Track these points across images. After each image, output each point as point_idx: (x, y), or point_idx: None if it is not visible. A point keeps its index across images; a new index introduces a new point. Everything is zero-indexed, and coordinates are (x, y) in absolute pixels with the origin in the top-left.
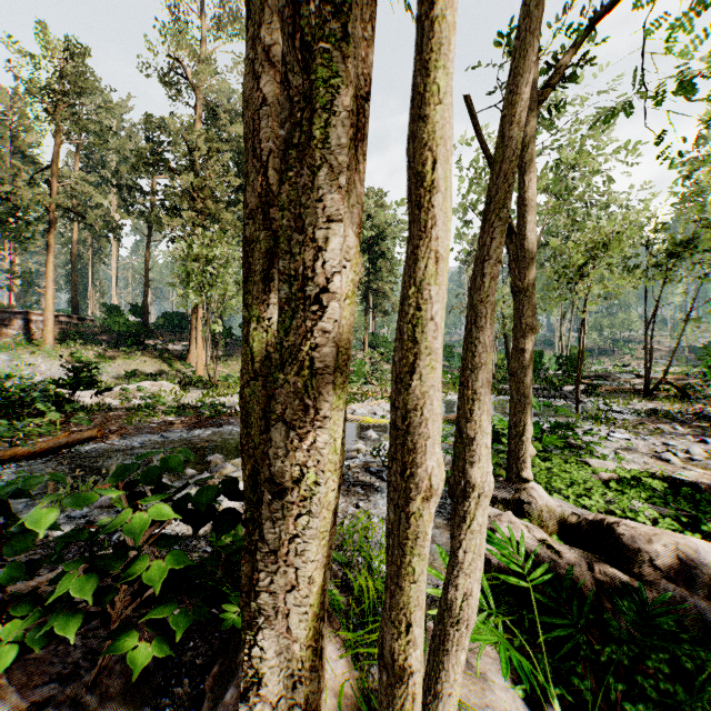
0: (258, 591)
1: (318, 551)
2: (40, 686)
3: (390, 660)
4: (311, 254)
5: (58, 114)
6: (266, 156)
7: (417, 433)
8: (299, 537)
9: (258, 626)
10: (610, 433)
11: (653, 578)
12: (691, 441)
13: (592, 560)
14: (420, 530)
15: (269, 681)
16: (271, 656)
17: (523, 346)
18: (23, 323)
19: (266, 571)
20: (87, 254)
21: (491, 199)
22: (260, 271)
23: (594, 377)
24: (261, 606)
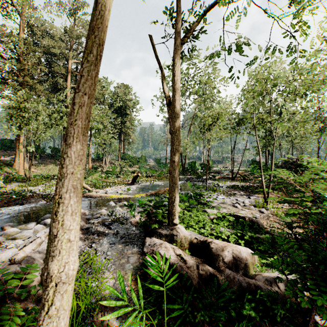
0: None
1: None
2: None
3: None
4: None
5: None
6: None
7: None
8: None
9: None
10: (217, 196)
11: (223, 268)
12: (245, 198)
13: (199, 262)
14: None
15: None
16: None
17: (174, 159)
18: None
19: None
20: None
21: (85, 48)
22: None
23: (215, 172)
24: None
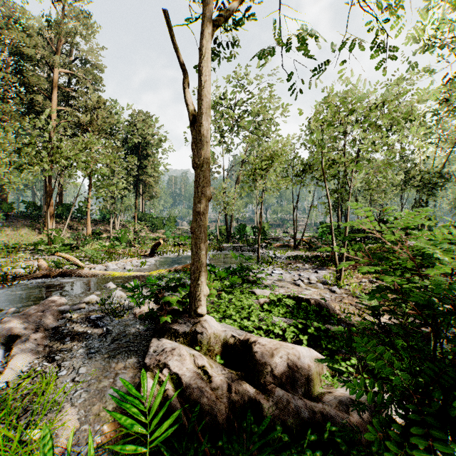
0: None
1: None
2: None
3: None
4: None
5: None
6: None
7: None
8: None
9: None
10: (273, 271)
11: (272, 386)
12: (311, 272)
13: (234, 379)
14: None
15: None
16: None
17: (199, 209)
18: None
19: None
20: None
21: None
22: None
23: (272, 239)
24: None
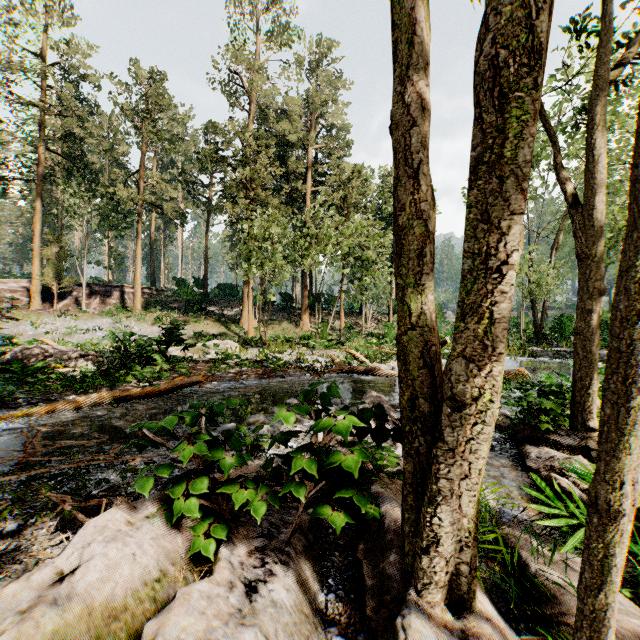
0: (438, 477)
1: (486, 451)
2: (255, 538)
3: (603, 506)
4: (495, 238)
5: (145, 129)
6: (416, 164)
7: (636, 355)
8: (473, 439)
9: (437, 502)
10: None
11: None
12: None
13: None
14: (635, 419)
15: (444, 543)
16: (446, 525)
17: (589, 307)
18: (119, 294)
19: (445, 463)
20: (160, 238)
21: None
22: (414, 250)
23: None
24: (440, 488)
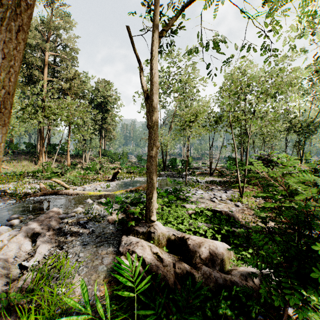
0: None
1: None
2: None
3: None
4: None
5: None
6: None
7: None
8: None
9: None
10: (196, 191)
11: (200, 265)
12: (222, 192)
13: (176, 260)
14: None
15: None
16: None
17: (152, 154)
18: None
19: None
20: None
21: None
22: None
23: (194, 168)
24: None
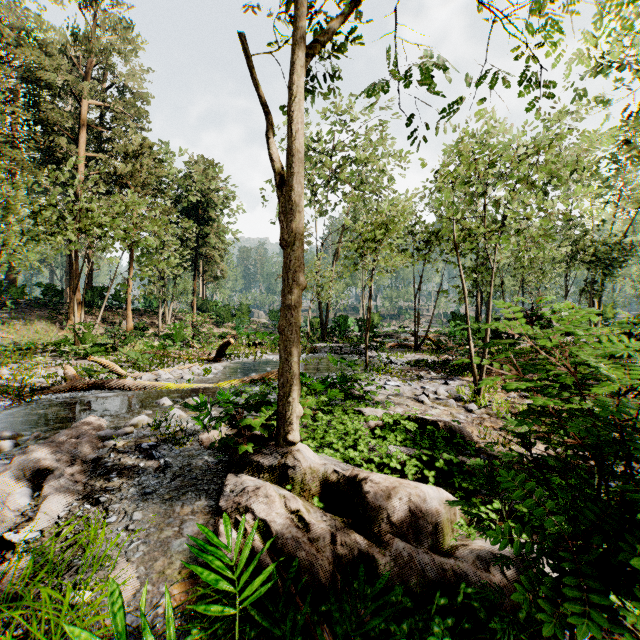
0: None
1: None
2: None
3: None
4: None
5: None
6: None
7: None
8: None
9: None
10: (387, 382)
11: (389, 537)
12: (440, 384)
13: (338, 527)
14: None
15: None
16: None
17: (290, 302)
18: None
19: None
20: None
21: None
22: None
23: (385, 336)
24: None
